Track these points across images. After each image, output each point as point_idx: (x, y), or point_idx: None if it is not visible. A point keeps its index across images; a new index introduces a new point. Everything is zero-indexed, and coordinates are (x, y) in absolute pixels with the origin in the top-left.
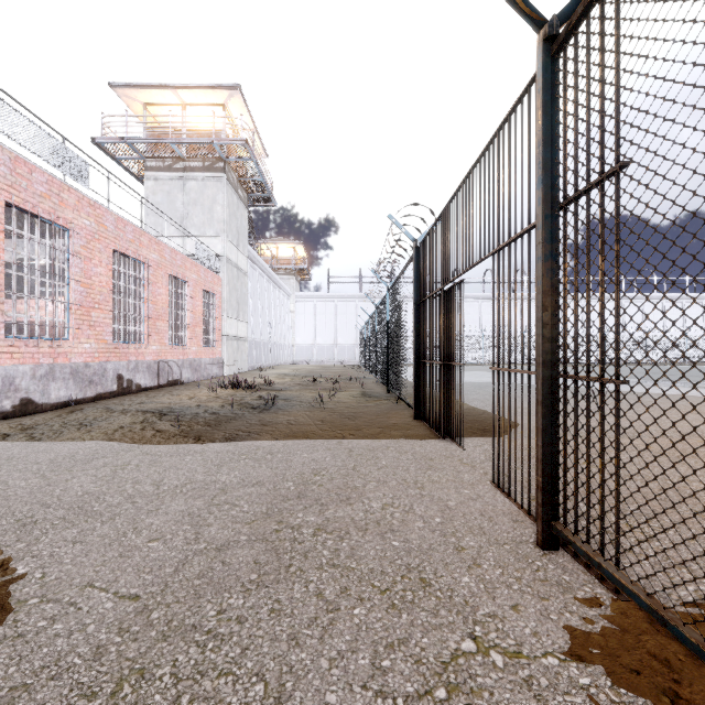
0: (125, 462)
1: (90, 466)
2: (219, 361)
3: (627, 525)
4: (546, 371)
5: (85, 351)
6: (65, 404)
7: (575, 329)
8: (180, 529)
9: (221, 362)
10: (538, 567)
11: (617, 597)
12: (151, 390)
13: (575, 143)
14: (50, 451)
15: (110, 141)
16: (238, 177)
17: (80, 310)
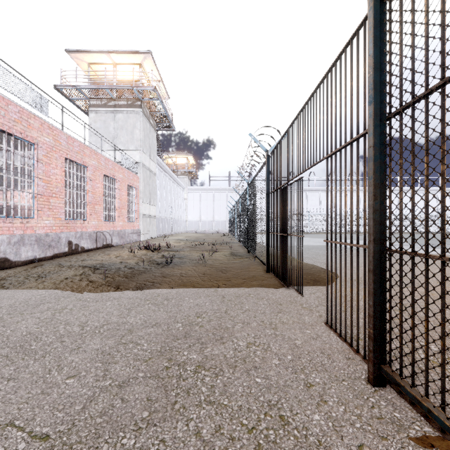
0: (62, 306)
1: (37, 310)
2: (137, 231)
3: (433, 362)
4: (376, 247)
5: (46, 226)
6: (32, 261)
7: (400, 214)
8: (93, 366)
9: (139, 232)
10: (372, 404)
11: (443, 436)
12: (91, 251)
13: (400, 68)
14: (11, 297)
15: (66, 87)
16: (150, 111)
17: (42, 198)
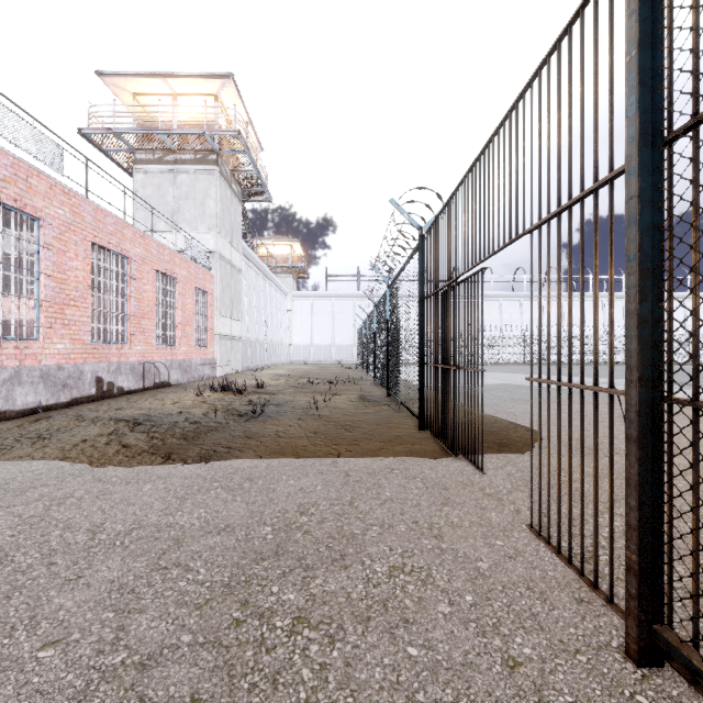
0: (66, 493)
1: (21, 500)
2: (211, 362)
3: None
4: (645, 393)
5: (58, 353)
6: (34, 411)
7: (695, 329)
8: (97, 619)
9: (214, 363)
10: None
11: None
12: (135, 393)
13: (695, 38)
14: None
15: (97, 132)
16: (232, 171)
17: (53, 307)
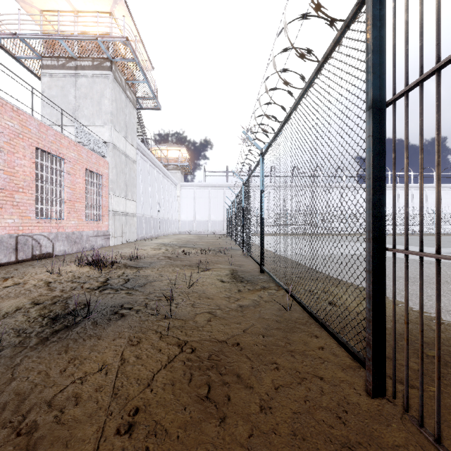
0: None
1: None
2: (105, 233)
3: None
4: None
5: None
6: None
7: None
8: None
9: (108, 234)
10: None
11: None
12: (1, 267)
13: None
14: None
15: (4, 36)
16: (126, 80)
17: None
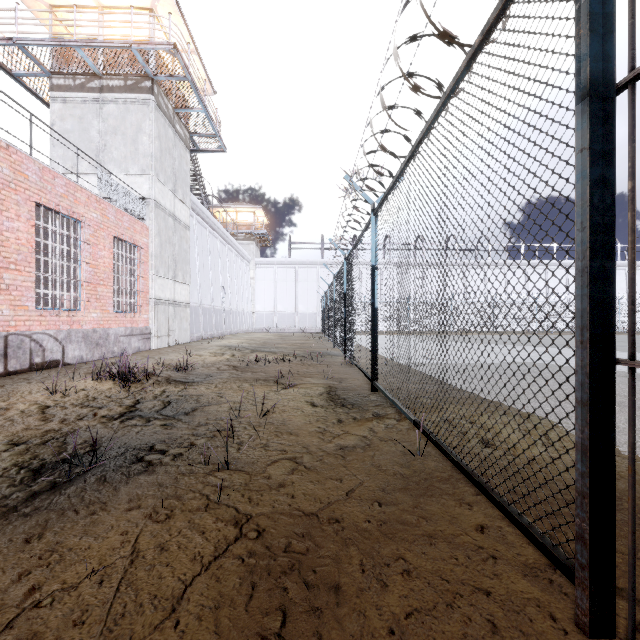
0: None
1: None
2: (144, 332)
3: None
4: None
5: None
6: None
7: None
8: None
9: (148, 333)
10: None
11: None
12: None
13: None
14: None
15: None
16: (175, 108)
17: None
